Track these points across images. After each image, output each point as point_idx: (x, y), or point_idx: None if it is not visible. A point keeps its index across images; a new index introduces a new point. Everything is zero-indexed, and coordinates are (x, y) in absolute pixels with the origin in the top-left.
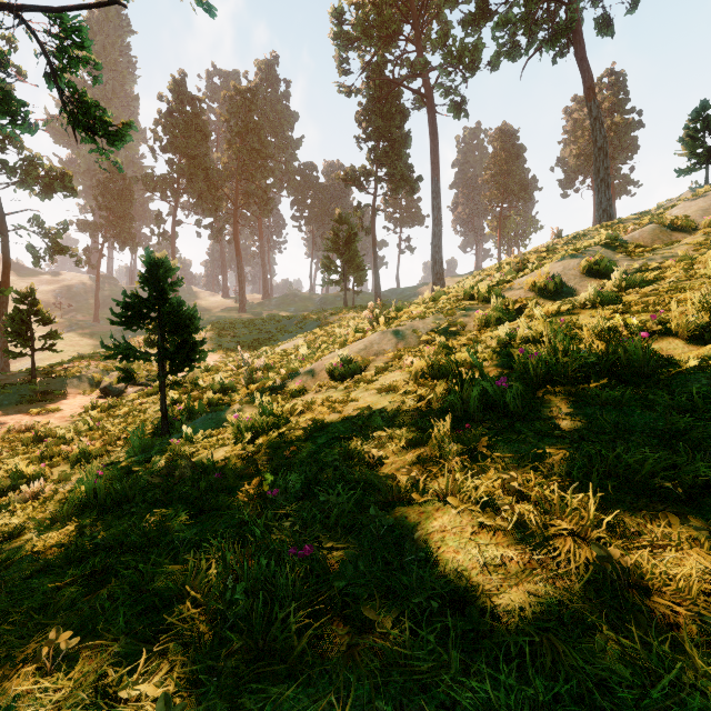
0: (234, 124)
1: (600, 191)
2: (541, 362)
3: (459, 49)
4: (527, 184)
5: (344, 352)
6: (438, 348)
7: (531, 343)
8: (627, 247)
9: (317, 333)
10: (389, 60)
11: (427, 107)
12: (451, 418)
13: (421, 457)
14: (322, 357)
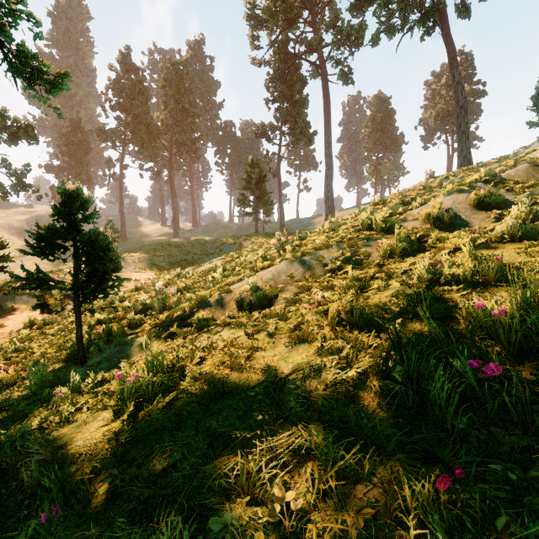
0: (169, 89)
1: (461, 141)
2: (513, 324)
3: (347, 29)
4: (397, 139)
5: (253, 283)
6: (349, 283)
7: (461, 284)
8: (506, 183)
9: (233, 256)
10: (291, 38)
11: (321, 75)
12: (397, 408)
13: (378, 531)
14: (233, 283)
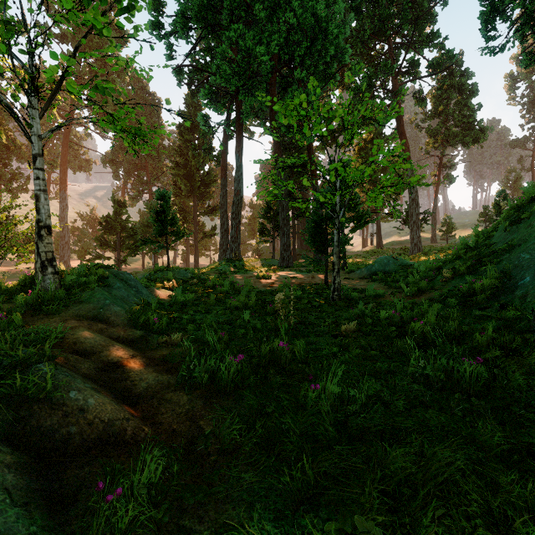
0: None
1: None
2: None
3: None
4: None
5: None
6: None
7: None
8: None
9: None
10: None
11: None
12: None
13: None
14: None
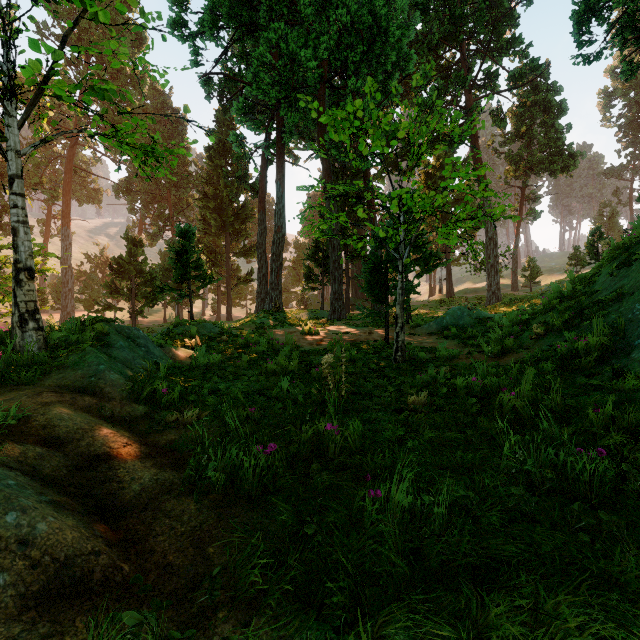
0: None
1: None
2: None
3: None
4: None
5: None
6: None
7: None
8: None
9: None
10: None
11: None
12: None
13: None
14: None
